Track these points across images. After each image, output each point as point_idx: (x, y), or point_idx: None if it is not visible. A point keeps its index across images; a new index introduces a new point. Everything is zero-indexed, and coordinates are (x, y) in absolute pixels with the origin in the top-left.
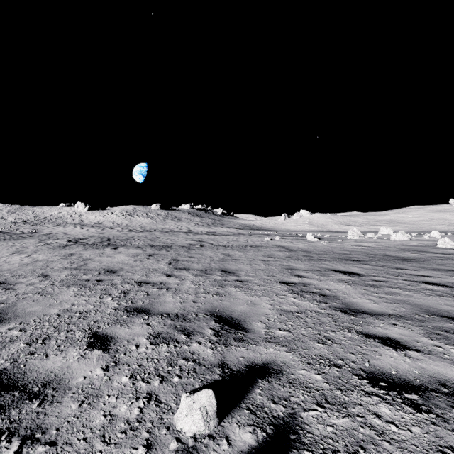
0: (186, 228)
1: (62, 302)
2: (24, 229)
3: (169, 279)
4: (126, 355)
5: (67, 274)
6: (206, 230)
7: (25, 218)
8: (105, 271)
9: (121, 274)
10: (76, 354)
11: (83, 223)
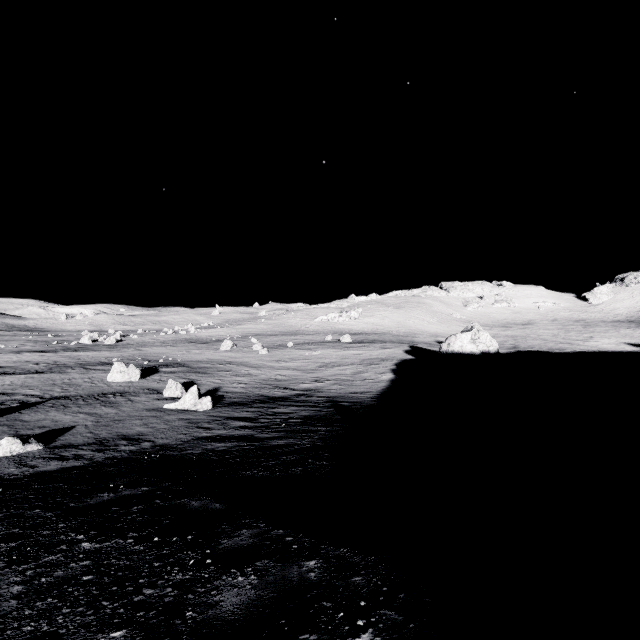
0: None
1: None
2: None
3: None
4: None
5: None
6: None
7: None
8: None
9: None
10: None
11: None
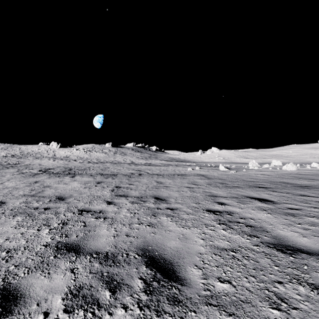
0: (130, 161)
1: None
2: (11, 161)
3: (109, 207)
4: None
5: (22, 202)
6: (144, 162)
7: (13, 153)
8: (56, 198)
9: (68, 202)
10: None
11: (55, 156)
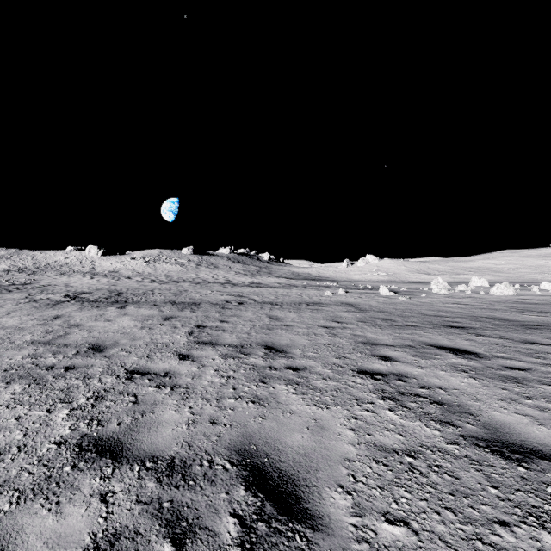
0: (224, 278)
1: None
2: (17, 279)
3: (182, 366)
4: None
5: (27, 355)
6: (248, 281)
7: (22, 265)
8: (88, 348)
9: (110, 355)
10: None
11: (94, 271)
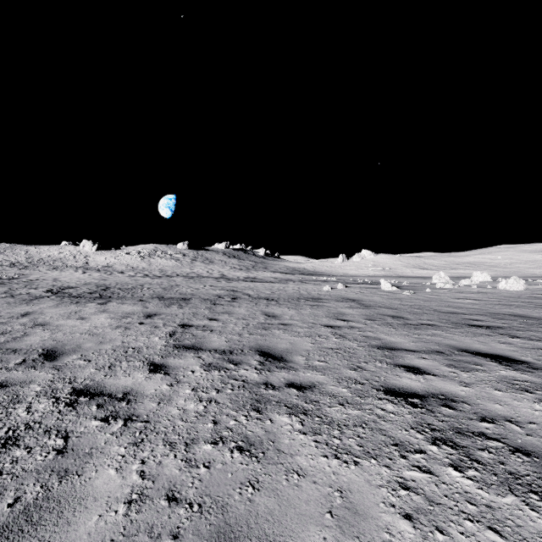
0: (219, 273)
1: None
2: (6, 274)
3: (150, 382)
4: None
5: None
6: (243, 276)
7: (14, 259)
8: (40, 354)
9: (62, 365)
10: None
11: (88, 266)
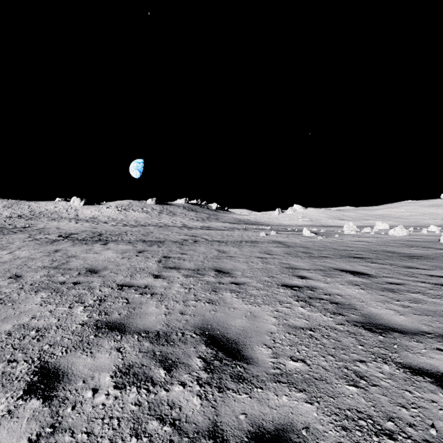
0: (181, 223)
1: (22, 313)
2: (18, 224)
3: (156, 282)
4: (75, 409)
5: (43, 275)
6: (200, 225)
7: (20, 212)
8: (86, 271)
9: (103, 275)
10: (2, 407)
11: (78, 217)
